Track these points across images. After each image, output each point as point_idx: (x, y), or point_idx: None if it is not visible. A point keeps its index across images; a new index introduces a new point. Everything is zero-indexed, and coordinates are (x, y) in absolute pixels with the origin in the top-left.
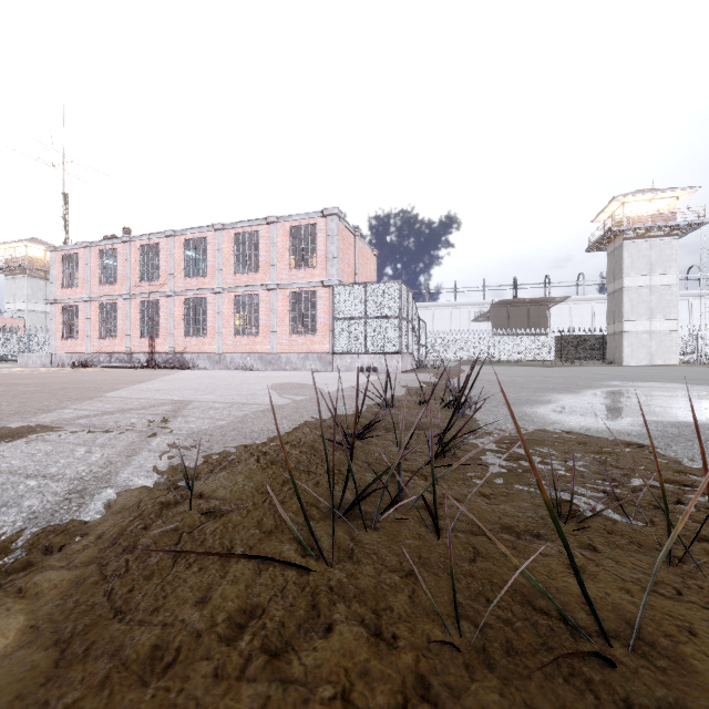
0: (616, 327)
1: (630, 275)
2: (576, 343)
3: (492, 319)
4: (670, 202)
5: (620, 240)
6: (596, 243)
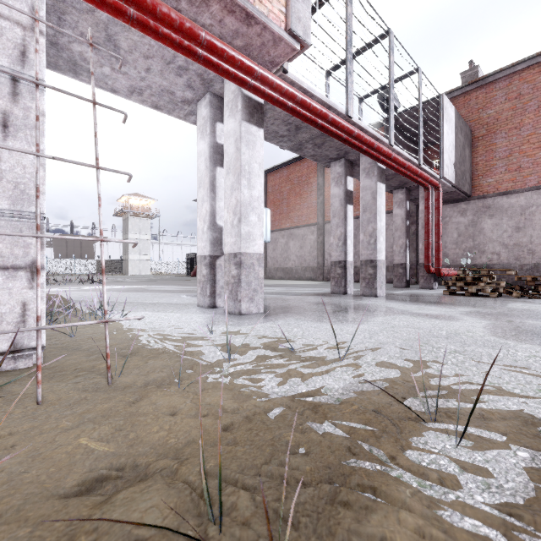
0: (126, 257)
1: (132, 233)
2: (108, 264)
3: (54, 246)
4: (149, 202)
5: (128, 215)
6: (118, 213)
